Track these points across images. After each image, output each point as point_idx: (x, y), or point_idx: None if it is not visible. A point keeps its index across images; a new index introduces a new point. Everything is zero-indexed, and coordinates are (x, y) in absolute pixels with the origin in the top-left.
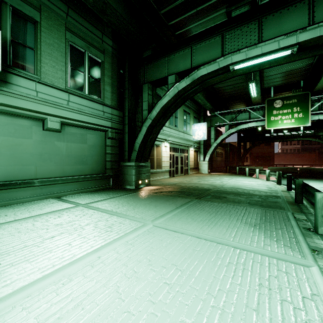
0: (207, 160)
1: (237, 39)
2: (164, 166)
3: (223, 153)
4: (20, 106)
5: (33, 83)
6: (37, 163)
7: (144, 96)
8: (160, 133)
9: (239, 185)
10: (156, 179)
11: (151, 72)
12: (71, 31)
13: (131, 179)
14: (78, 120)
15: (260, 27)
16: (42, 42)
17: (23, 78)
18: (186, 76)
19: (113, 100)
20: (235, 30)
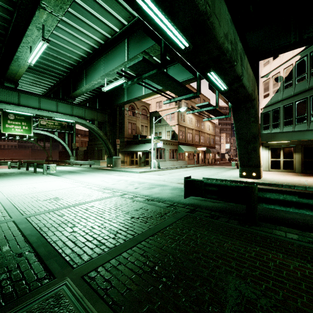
0: None
1: (6, 95)
2: None
3: None
4: None
5: None
6: None
7: None
8: None
9: None
10: None
11: None
12: None
13: None
14: None
15: (19, 96)
16: None
17: None
18: None
19: None
20: (5, 90)
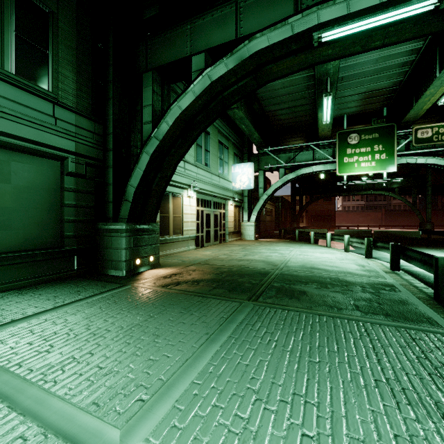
0: (254, 220)
1: None
2: (187, 230)
3: (273, 210)
4: None
5: None
6: None
7: (146, 96)
8: (179, 174)
9: (313, 262)
10: (173, 252)
11: (160, 53)
12: None
13: (118, 258)
14: None
15: None
16: None
17: None
18: (228, 54)
19: (82, 99)
20: None
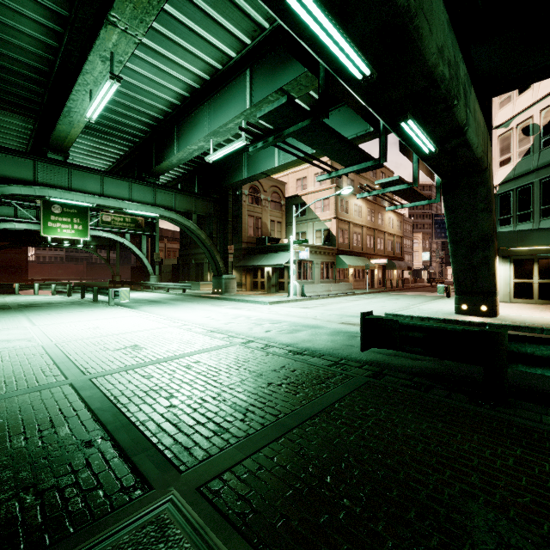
0: None
1: (51, 174)
2: None
3: None
4: None
5: None
6: None
7: None
8: None
9: (33, 300)
10: None
11: None
12: None
13: None
14: None
15: (70, 175)
16: None
17: None
18: None
19: None
20: (48, 165)
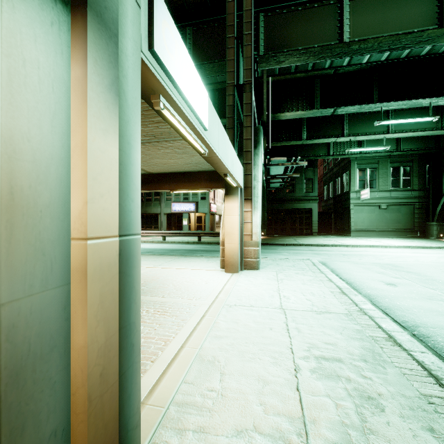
0: None
1: None
2: None
3: None
4: (371, 202)
5: (375, 192)
6: (376, 222)
7: (443, 180)
8: None
9: None
10: None
11: None
12: (392, 162)
13: (432, 233)
14: (395, 202)
15: None
16: (378, 175)
17: (372, 192)
18: None
19: (420, 185)
20: None
